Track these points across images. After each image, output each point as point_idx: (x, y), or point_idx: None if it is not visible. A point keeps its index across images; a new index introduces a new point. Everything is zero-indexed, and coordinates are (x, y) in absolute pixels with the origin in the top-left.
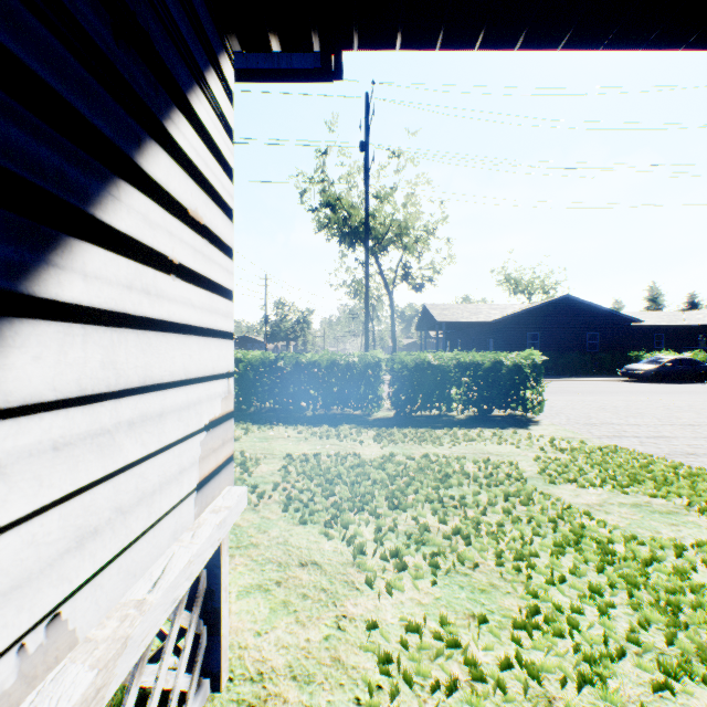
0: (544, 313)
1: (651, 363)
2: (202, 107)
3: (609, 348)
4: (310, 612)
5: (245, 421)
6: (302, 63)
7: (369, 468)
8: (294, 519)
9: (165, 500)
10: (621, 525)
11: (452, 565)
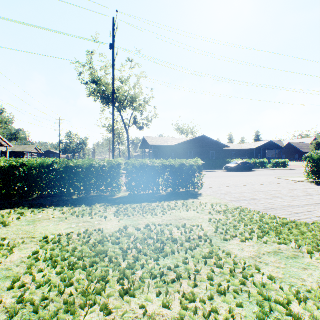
0: (194, 142)
1: (234, 164)
2: None
3: (218, 158)
4: None
5: (25, 206)
6: None
7: (108, 244)
8: None
9: None
10: (281, 276)
11: None
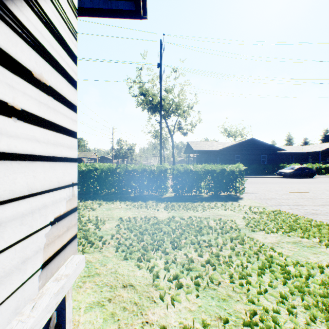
0: (242, 146)
1: (289, 169)
2: (47, 6)
3: (271, 162)
4: (127, 320)
5: (100, 199)
6: (124, 7)
7: (162, 225)
8: (121, 257)
9: (3, 290)
10: (289, 254)
11: (206, 283)
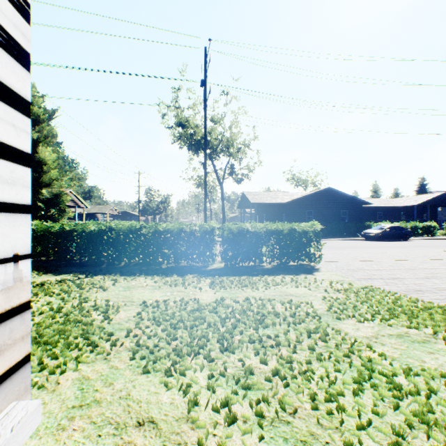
0: (315, 198)
1: (378, 229)
2: None
3: (353, 220)
4: None
5: (116, 273)
6: None
7: (205, 312)
8: (138, 369)
9: None
10: (395, 356)
11: (275, 412)
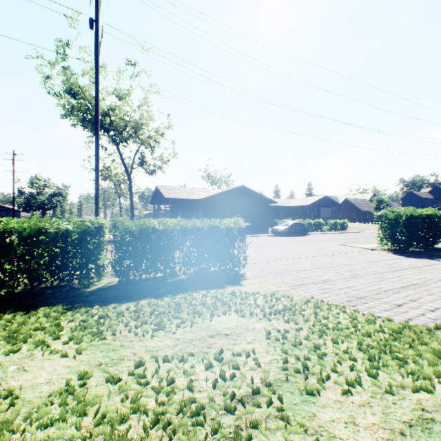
0: (231, 195)
1: (284, 226)
2: None
3: (263, 217)
4: None
5: None
6: None
7: None
8: None
9: None
10: None
11: None
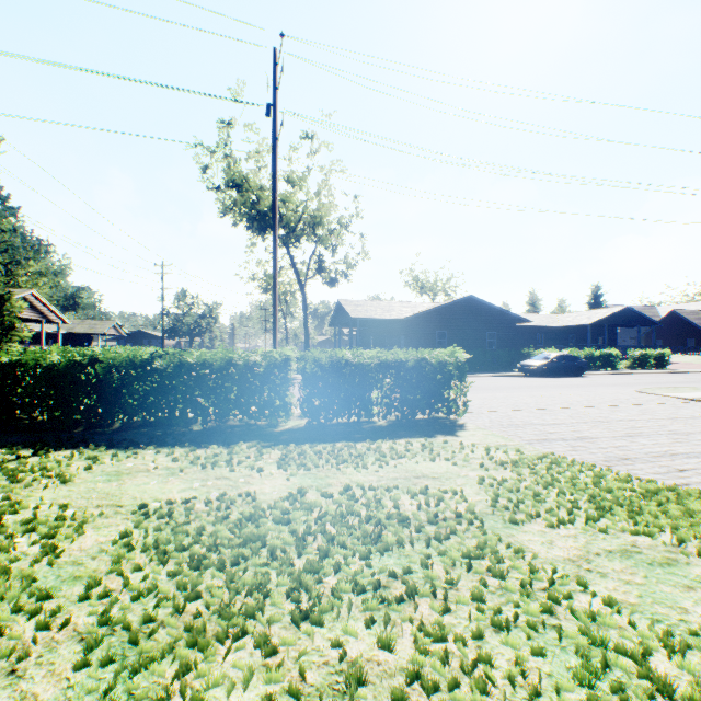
0: (450, 312)
1: (541, 360)
2: None
3: (505, 346)
4: None
5: (100, 444)
6: None
7: (267, 522)
8: None
9: None
10: (633, 601)
11: None
